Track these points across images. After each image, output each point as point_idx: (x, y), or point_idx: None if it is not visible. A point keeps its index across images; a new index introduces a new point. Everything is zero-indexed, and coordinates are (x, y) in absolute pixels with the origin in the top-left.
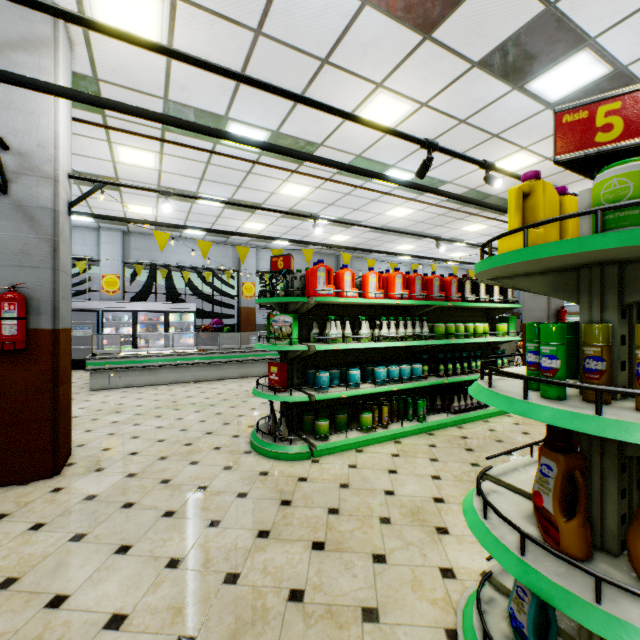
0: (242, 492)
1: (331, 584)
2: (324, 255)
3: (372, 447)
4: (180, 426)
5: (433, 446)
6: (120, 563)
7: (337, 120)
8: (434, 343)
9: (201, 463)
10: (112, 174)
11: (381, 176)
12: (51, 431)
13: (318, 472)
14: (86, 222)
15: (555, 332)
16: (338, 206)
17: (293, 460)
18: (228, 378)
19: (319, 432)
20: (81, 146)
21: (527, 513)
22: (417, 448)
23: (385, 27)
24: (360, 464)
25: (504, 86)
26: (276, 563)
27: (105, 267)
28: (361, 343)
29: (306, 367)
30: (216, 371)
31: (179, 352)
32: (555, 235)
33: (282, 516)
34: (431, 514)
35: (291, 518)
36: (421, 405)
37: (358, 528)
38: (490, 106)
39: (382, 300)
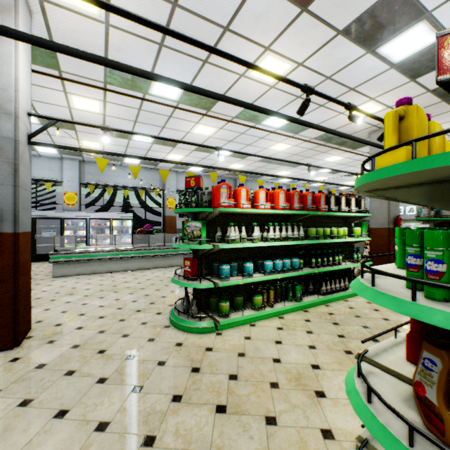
0: (161, 361)
1: (232, 446)
2: (225, 178)
3: (262, 322)
4: (117, 305)
5: (308, 321)
6: (57, 427)
7: (235, 76)
8: (308, 243)
9: (131, 336)
10: (69, 117)
11: (271, 112)
12: (12, 312)
13: (221, 343)
14: (52, 154)
15: (441, 238)
16: (236, 142)
17: (202, 333)
18: (155, 267)
19: (222, 311)
20: (44, 95)
21: (404, 396)
22: (296, 322)
23: (272, 1)
24: (253, 336)
25: (360, 50)
26: (186, 426)
27: (66, 186)
28: (254, 243)
29: (212, 261)
30: (146, 262)
31: (119, 249)
32: (425, 153)
33: (192, 382)
34: (310, 379)
35: (199, 383)
36: (298, 289)
37: (253, 392)
38: (349, 66)
39: (269, 210)
